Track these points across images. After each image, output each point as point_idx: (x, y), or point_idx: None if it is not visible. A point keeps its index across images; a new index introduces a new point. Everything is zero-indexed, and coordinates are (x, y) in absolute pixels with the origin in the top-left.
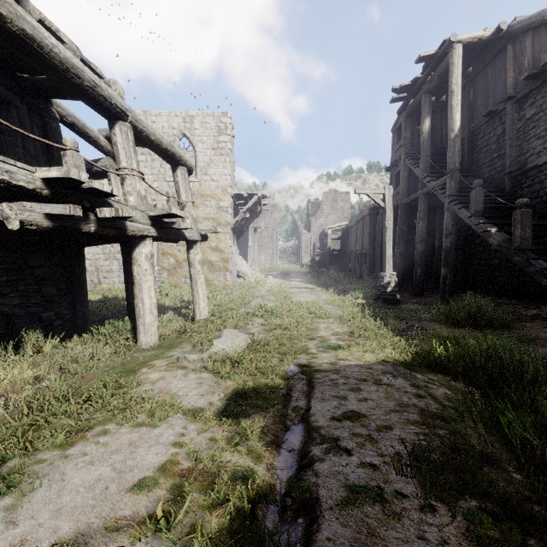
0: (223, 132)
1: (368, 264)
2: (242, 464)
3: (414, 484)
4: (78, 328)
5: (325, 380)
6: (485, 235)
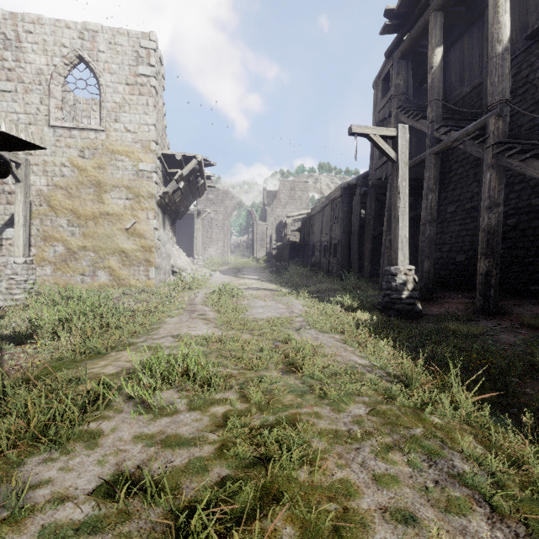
0: (144, 61)
1: (341, 257)
2: None
3: None
4: None
5: None
6: None
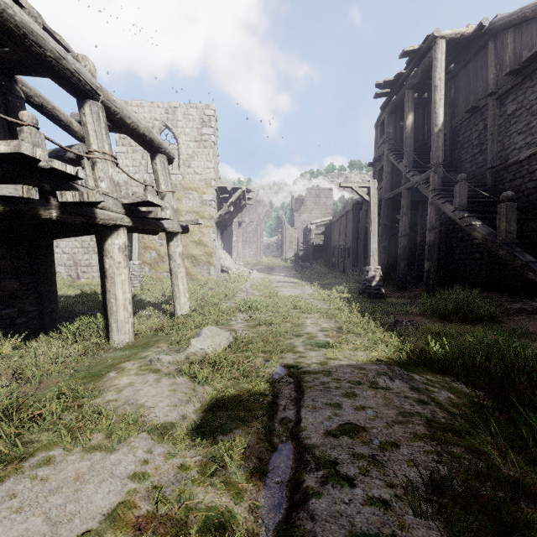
0: (206, 125)
1: (352, 259)
2: (217, 504)
3: (438, 530)
4: (45, 326)
5: (315, 384)
6: (470, 229)
